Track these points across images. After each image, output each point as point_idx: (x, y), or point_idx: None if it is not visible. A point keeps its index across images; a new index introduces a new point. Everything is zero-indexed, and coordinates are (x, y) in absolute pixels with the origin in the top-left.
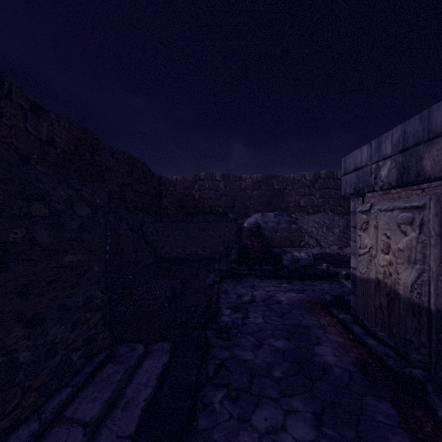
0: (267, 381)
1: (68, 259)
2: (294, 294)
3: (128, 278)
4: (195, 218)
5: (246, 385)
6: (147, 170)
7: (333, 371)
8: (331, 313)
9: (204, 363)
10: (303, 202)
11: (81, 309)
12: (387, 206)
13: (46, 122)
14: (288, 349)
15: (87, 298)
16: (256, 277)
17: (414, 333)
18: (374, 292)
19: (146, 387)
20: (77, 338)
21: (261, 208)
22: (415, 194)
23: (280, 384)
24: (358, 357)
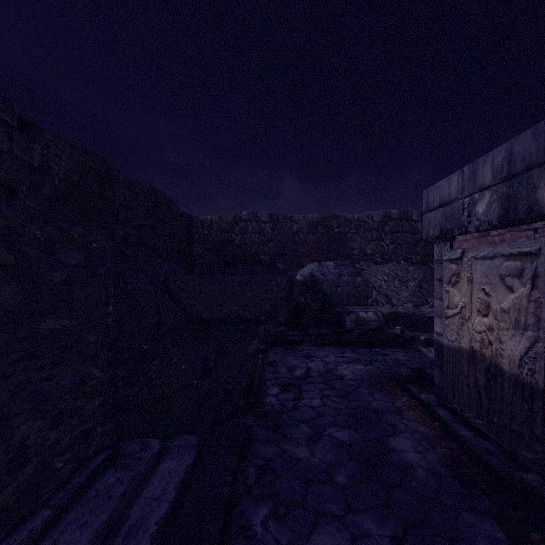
0: (327, 490)
1: (47, 326)
2: (360, 366)
3: (142, 349)
4: (235, 269)
5: (299, 495)
6: (174, 209)
7: (415, 474)
8: (409, 392)
9: (242, 465)
10: (370, 249)
11: (68, 395)
12: (485, 252)
13: (39, 144)
14: (354, 443)
15: (78, 379)
16: (312, 344)
17: (523, 423)
18: (468, 366)
19: (161, 502)
20: (61, 436)
21: (318, 256)
22: (524, 236)
23: (344, 494)
24: (447, 453)
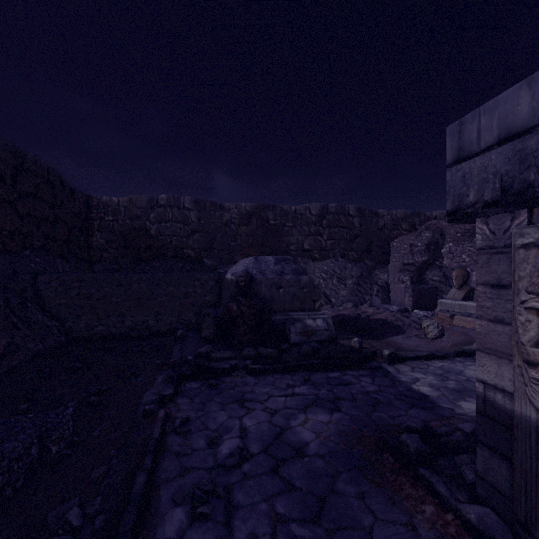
0: None
1: None
2: (324, 416)
3: None
4: (151, 265)
5: None
6: (57, 182)
7: None
8: (427, 486)
9: None
10: (308, 244)
11: None
12: None
13: None
14: None
15: None
16: (248, 373)
17: None
18: None
19: None
20: None
21: (252, 251)
22: None
23: None
24: None
